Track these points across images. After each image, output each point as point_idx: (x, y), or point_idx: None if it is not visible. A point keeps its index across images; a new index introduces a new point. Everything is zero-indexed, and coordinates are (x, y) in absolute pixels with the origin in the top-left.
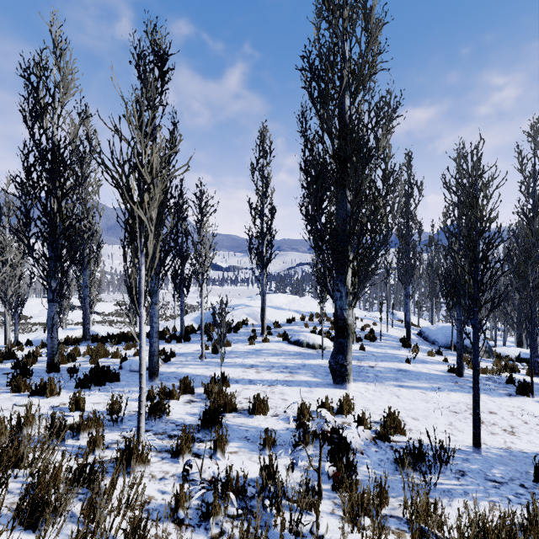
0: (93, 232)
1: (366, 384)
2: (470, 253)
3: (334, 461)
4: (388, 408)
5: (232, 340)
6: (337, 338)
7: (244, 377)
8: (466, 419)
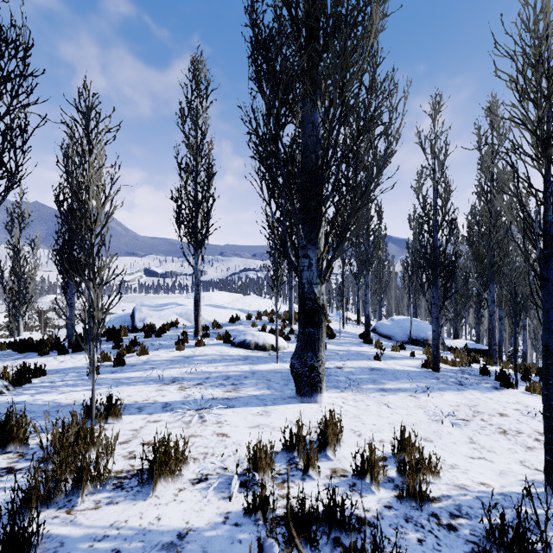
0: None
1: (341, 391)
2: (551, 150)
3: None
4: (401, 431)
5: (151, 346)
6: (304, 327)
7: (156, 400)
8: (484, 430)
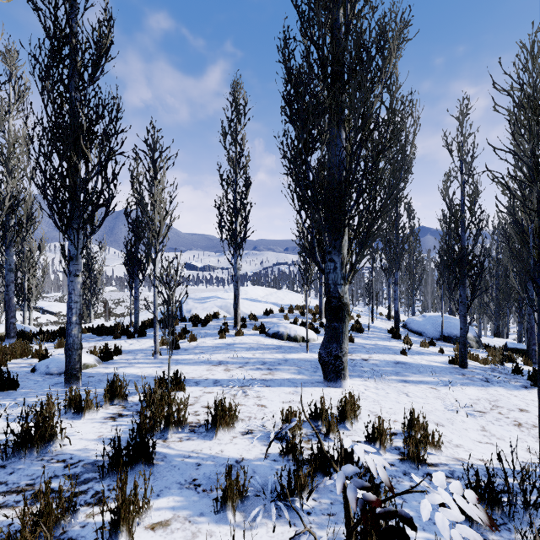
0: (18, 200)
1: (364, 380)
2: None
3: (364, 536)
4: (410, 412)
5: (198, 334)
6: (329, 322)
7: (208, 377)
8: (499, 421)
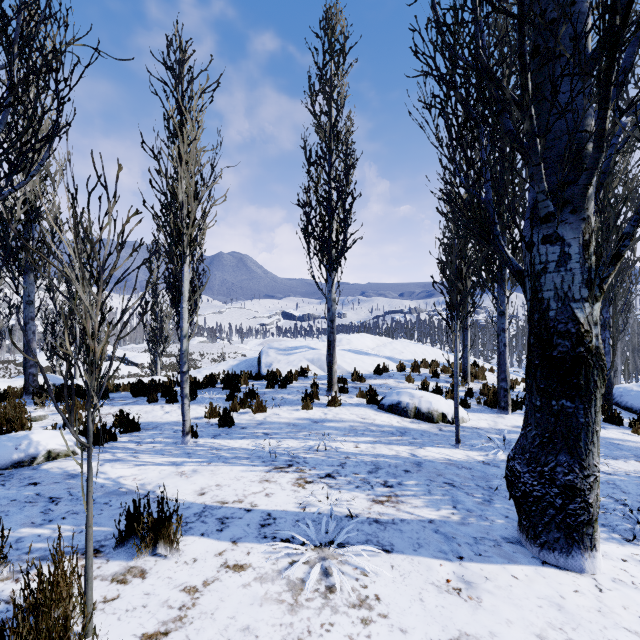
0: (35, 207)
1: (625, 541)
2: None
3: None
4: None
5: (271, 400)
6: (545, 395)
7: (255, 503)
8: None
